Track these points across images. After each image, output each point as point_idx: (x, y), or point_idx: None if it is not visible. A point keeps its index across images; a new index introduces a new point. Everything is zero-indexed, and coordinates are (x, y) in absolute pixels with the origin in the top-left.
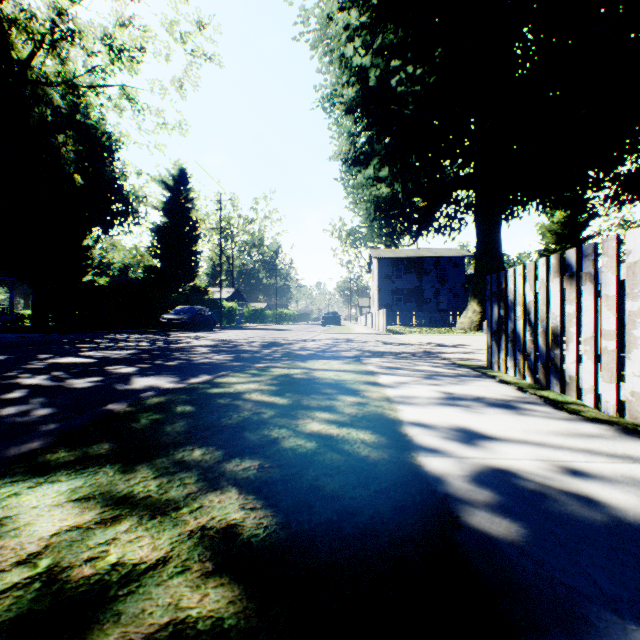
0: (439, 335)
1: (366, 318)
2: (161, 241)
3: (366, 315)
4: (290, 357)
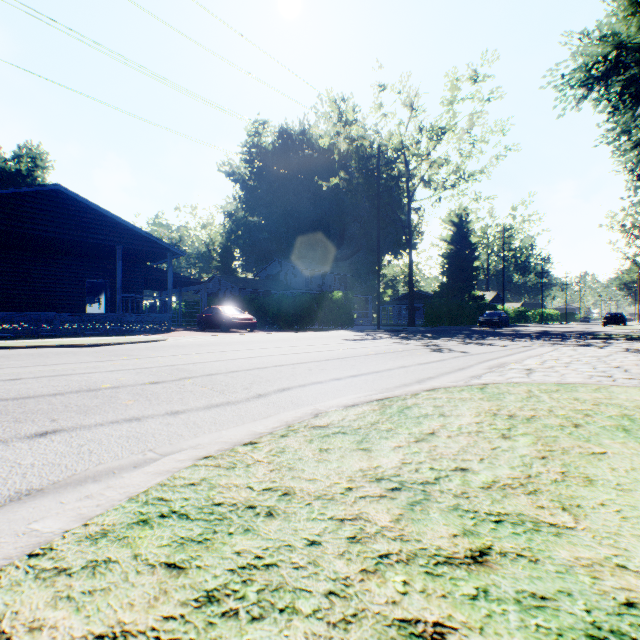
0: None
1: None
2: (449, 264)
3: None
4: None
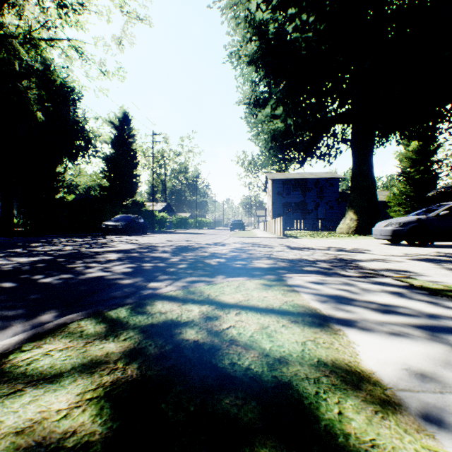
0: (328, 239)
1: (264, 224)
2: (109, 167)
3: (264, 222)
4: (196, 269)
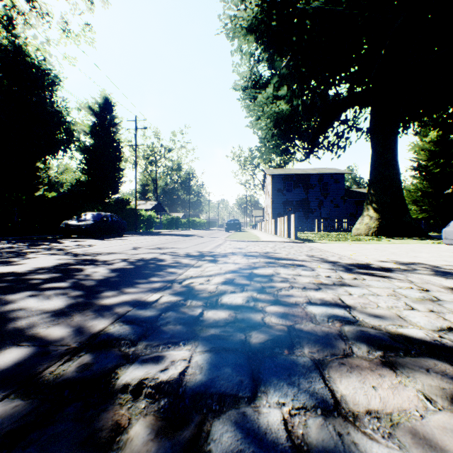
0: (359, 243)
1: (263, 225)
2: (88, 159)
3: (263, 222)
4: None
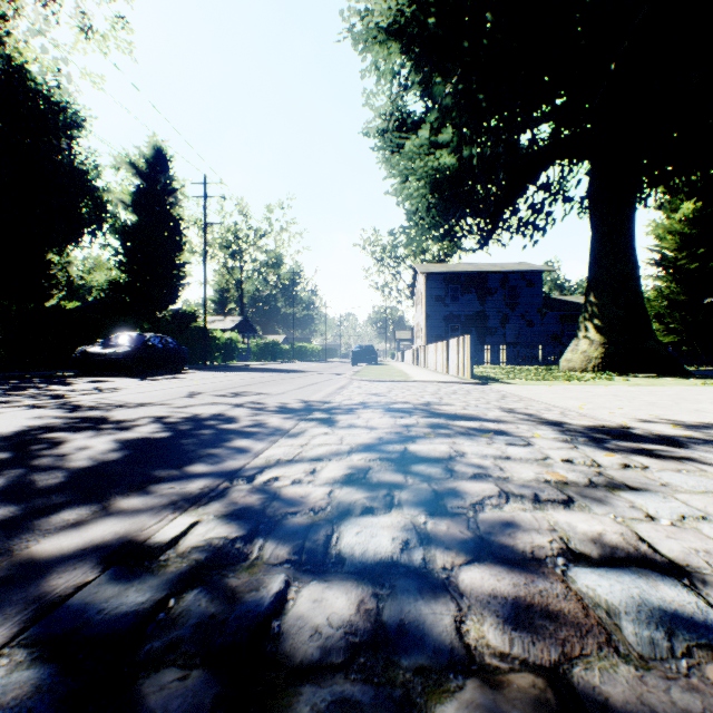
0: (579, 385)
1: (412, 354)
2: (128, 246)
3: (412, 349)
4: None
